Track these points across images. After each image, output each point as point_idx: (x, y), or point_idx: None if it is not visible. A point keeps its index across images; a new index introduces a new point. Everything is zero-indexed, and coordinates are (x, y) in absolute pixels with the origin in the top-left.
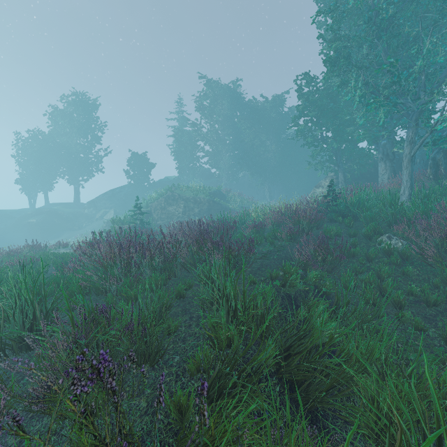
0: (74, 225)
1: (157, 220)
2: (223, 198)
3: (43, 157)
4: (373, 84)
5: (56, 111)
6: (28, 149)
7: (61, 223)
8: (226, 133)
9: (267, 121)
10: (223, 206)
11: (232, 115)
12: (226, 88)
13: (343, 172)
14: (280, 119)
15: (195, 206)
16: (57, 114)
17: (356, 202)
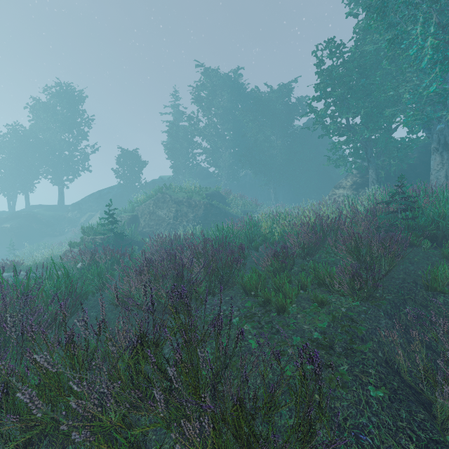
0: (54, 231)
1: (144, 227)
2: (223, 201)
3: (24, 154)
4: None
5: (38, 103)
6: (6, 145)
7: (40, 228)
8: (226, 128)
9: (272, 114)
10: (222, 210)
11: (232, 108)
12: (226, 77)
13: (376, 168)
14: (287, 111)
15: (189, 210)
16: (39, 107)
17: None
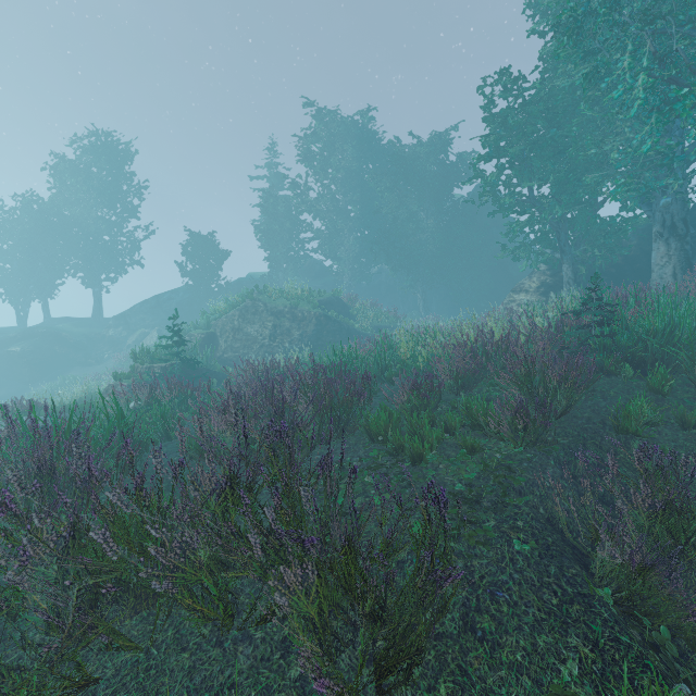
0: (88, 357)
1: (225, 350)
2: (345, 311)
3: (40, 240)
4: (683, 54)
5: (62, 162)
6: (14, 226)
7: (67, 354)
8: (350, 200)
9: (420, 178)
10: (343, 325)
11: (359, 169)
12: (350, 123)
13: (573, 262)
14: (442, 175)
15: (293, 325)
16: (64, 168)
17: (663, 329)
